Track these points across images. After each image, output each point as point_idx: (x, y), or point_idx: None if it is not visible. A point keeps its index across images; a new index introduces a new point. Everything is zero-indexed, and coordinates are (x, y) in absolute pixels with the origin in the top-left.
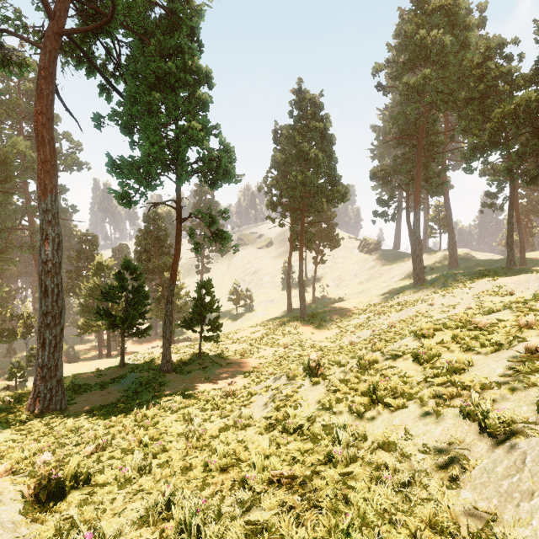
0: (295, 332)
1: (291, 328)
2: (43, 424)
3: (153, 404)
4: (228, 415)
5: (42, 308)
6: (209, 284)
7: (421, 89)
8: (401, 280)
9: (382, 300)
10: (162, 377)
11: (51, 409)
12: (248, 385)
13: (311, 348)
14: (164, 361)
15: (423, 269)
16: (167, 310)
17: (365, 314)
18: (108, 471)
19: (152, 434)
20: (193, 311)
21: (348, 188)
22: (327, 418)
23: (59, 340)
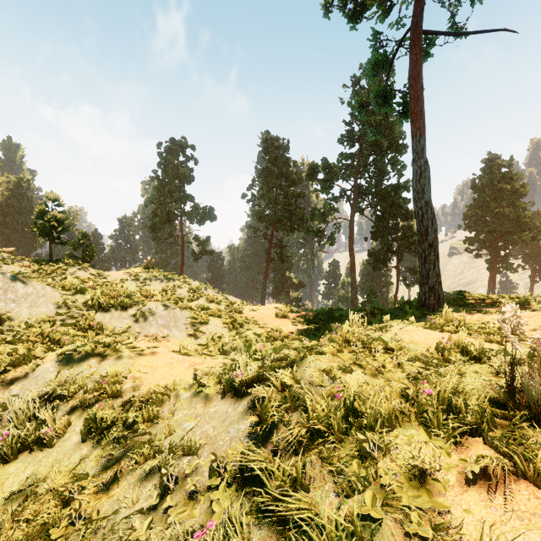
0: None
1: None
2: None
3: None
4: None
5: None
6: None
7: None
8: None
9: None
10: None
11: None
12: None
13: None
14: None
15: None
16: None
17: None
18: None
19: None
20: None
21: None
22: None
23: None
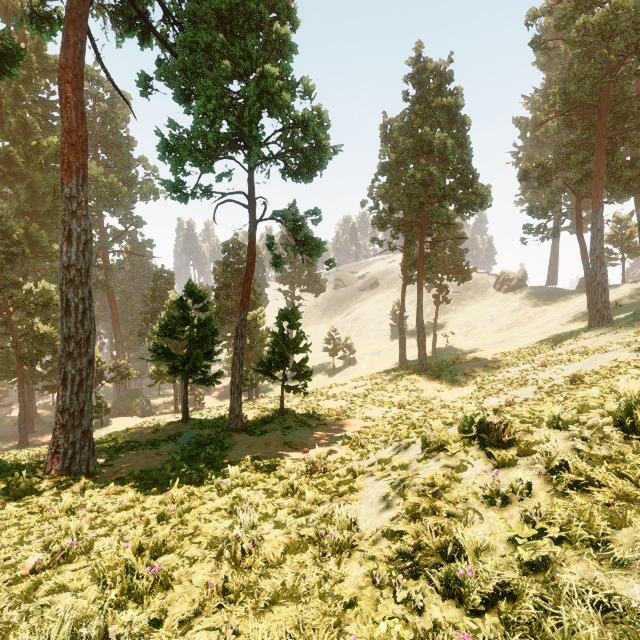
0: (413, 388)
1: (408, 382)
2: (52, 493)
3: (202, 476)
4: (309, 512)
5: (63, 331)
6: (293, 313)
7: (609, 30)
8: (564, 325)
9: (541, 348)
10: (228, 438)
11: (74, 471)
12: (348, 457)
13: (441, 408)
14: (232, 416)
15: (608, 304)
16: (236, 346)
17: (519, 366)
18: (20, 632)
19: (162, 539)
20: (272, 350)
21: (488, 189)
22: (599, 578)
23: (86, 376)
